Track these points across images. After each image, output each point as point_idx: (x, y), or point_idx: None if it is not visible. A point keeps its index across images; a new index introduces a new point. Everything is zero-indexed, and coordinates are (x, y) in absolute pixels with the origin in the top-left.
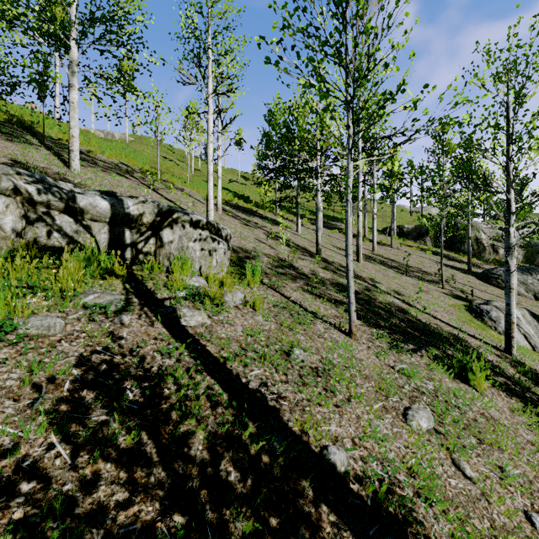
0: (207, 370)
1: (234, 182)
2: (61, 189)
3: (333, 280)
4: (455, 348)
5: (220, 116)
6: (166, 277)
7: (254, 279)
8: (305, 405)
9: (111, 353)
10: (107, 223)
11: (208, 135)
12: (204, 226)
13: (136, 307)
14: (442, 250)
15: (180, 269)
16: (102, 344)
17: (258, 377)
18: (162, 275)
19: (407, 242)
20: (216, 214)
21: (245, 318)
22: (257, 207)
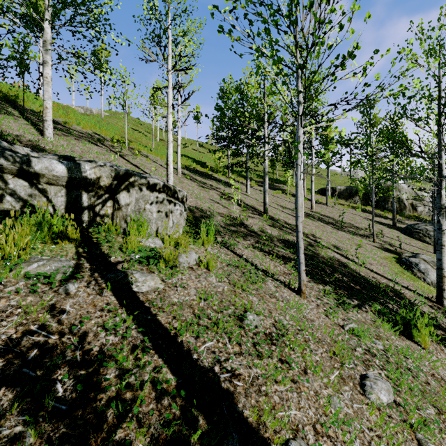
0: (155, 347)
1: (193, 150)
2: (15, 153)
3: (280, 237)
4: (394, 301)
5: (179, 92)
6: (122, 239)
7: (208, 238)
8: (261, 383)
9: (47, 332)
10: (64, 187)
11: (168, 107)
12: (160, 189)
13: (85, 273)
14: (373, 209)
15: (135, 232)
16: (38, 321)
17: (211, 351)
18: (118, 237)
19: (339, 201)
20: (176, 177)
21: (199, 280)
22: (212, 171)
